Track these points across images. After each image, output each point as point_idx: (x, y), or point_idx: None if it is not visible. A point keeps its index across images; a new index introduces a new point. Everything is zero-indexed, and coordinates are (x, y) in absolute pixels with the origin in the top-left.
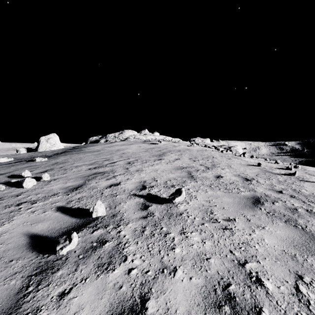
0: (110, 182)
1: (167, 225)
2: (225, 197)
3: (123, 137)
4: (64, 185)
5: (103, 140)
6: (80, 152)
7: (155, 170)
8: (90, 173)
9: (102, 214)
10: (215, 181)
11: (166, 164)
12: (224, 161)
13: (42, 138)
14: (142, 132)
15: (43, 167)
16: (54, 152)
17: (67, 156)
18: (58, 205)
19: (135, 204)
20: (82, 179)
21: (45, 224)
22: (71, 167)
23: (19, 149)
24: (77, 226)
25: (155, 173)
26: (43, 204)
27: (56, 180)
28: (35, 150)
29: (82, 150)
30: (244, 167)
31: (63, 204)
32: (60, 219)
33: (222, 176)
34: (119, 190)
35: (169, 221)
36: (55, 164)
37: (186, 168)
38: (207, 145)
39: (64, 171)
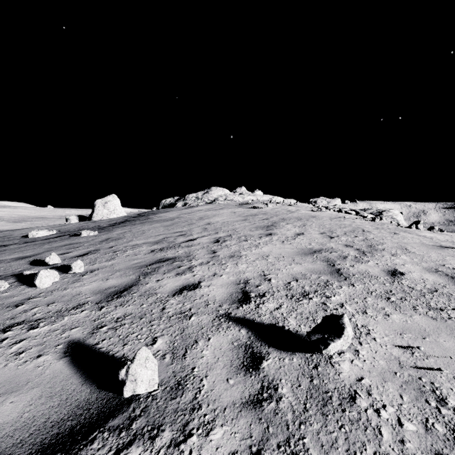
0: (181, 281)
1: (326, 453)
2: (445, 336)
3: (209, 198)
4: (101, 285)
5: (181, 203)
6: (146, 221)
7: (263, 256)
8: (151, 260)
9: (147, 387)
10: (393, 284)
11: (282, 244)
12: (388, 237)
13: (97, 202)
14: (237, 190)
15: (86, 245)
16: (111, 222)
17: (125, 228)
18: (73, 337)
19: (229, 346)
20: (136, 272)
21: (19, 400)
22: (125, 246)
23: (70, 217)
24: (84, 419)
25: (264, 261)
26: (47, 330)
27: (93, 272)
28: (88, 218)
29: (149, 218)
30: (435, 250)
31: (83, 334)
32: (57, 387)
33: (403, 273)
34: (196, 302)
35: (325, 428)
36: (104, 241)
37: (320, 252)
38: (342, 209)
39: (113, 254)
